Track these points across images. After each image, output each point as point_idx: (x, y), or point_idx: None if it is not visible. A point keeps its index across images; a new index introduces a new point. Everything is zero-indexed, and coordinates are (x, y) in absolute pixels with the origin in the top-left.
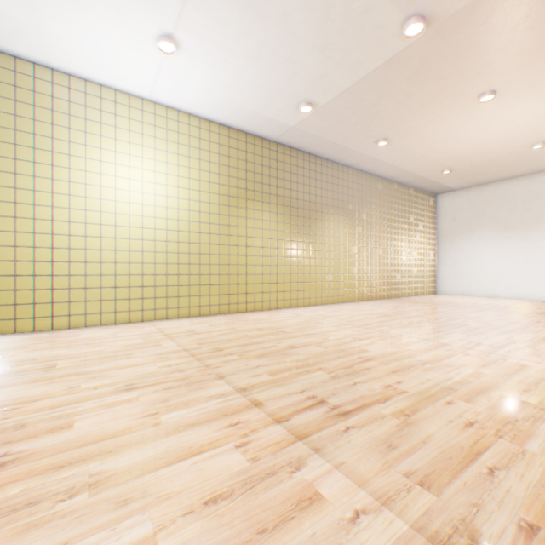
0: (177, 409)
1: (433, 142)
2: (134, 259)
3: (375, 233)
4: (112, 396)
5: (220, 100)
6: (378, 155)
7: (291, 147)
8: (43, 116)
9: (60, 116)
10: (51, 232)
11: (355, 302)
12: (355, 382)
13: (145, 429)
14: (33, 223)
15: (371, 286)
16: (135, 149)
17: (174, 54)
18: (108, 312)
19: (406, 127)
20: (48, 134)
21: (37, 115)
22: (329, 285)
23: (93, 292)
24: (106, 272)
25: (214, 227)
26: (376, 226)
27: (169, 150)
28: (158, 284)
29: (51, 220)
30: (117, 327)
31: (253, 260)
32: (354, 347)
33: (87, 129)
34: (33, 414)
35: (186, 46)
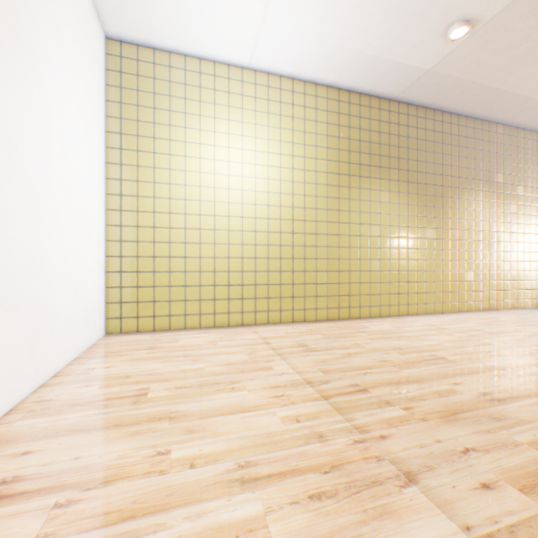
0: None
1: None
2: (232, 253)
3: (536, 214)
4: (218, 501)
5: (332, 47)
6: None
7: (416, 105)
8: (145, 100)
9: (160, 98)
10: (152, 224)
11: (508, 310)
12: None
13: None
14: (136, 216)
15: (531, 288)
16: (234, 127)
17: None
18: (207, 314)
19: None
20: (149, 119)
21: (139, 100)
22: (469, 286)
23: (192, 290)
24: (205, 268)
25: (320, 213)
26: None
27: (269, 124)
28: (258, 283)
29: (152, 213)
30: (215, 331)
31: (367, 253)
32: None
33: (186, 109)
34: (87, 534)
35: None
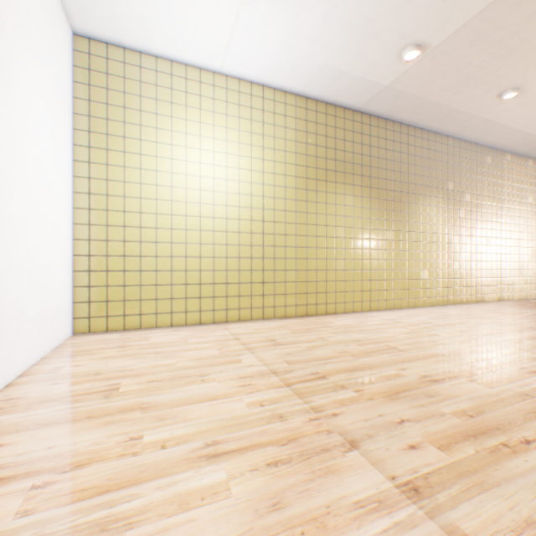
0: None
1: None
2: (204, 252)
3: (481, 219)
4: (187, 473)
5: (300, 59)
6: (496, 115)
7: (378, 117)
8: (115, 99)
9: (131, 98)
10: (123, 224)
11: (457, 305)
12: None
13: None
14: (106, 215)
15: (477, 285)
16: (206, 129)
17: None
18: (178, 312)
19: None
20: (119, 118)
21: (109, 99)
22: (424, 284)
23: (163, 289)
24: (177, 267)
25: (289, 215)
26: (483, 209)
27: (240, 128)
28: (230, 281)
29: (123, 212)
30: (187, 329)
31: (333, 253)
32: None
33: (157, 110)
34: (66, 507)
35: None
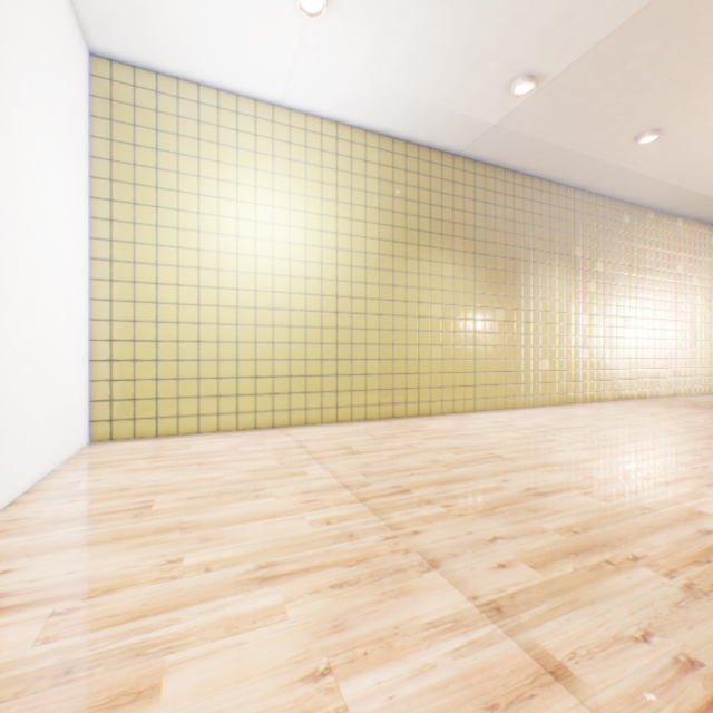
0: (370, 661)
1: None
2: (261, 337)
3: (617, 294)
4: (236, 596)
5: (383, 91)
6: (633, 163)
7: (485, 163)
8: (145, 139)
9: (165, 137)
10: (155, 299)
11: (586, 404)
12: None
13: None
14: (133, 288)
15: (611, 378)
16: (263, 178)
17: (321, 14)
18: (227, 413)
19: (704, 101)
20: (151, 163)
21: (137, 138)
22: (544, 376)
23: (207, 384)
24: (225, 355)
25: (371, 289)
26: (620, 281)
27: (308, 177)
28: (294, 374)
29: (155, 284)
30: (238, 435)
31: (427, 337)
32: (668, 503)
33: (200, 153)
34: (95, 633)
35: None
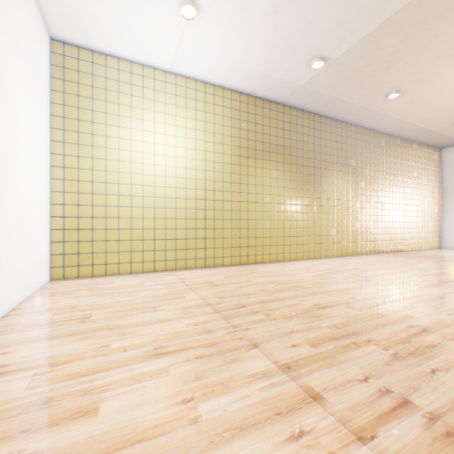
0: (215, 394)
1: (452, 89)
2: (158, 215)
3: (377, 188)
4: (141, 363)
5: (233, 64)
6: (385, 109)
7: (296, 108)
8: (85, 92)
9: (98, 91)
10: (91, 191)
11: (358, 256)
12: (432, 369)
13: (180, 429)
14: (77, 184)
15: (374, 240)
16: (159, 117)
17: (194, 19)
18: (137, 262)
19: (424, 74)
20: (89, 107)
21: (80, 91)
22: (333, 239)
23: (124, 244)
24: (135, 226)
25: (226, 185)
26: (379, 181)
27: (187, 116)
28: (178, 237)
29: (91, 182)
30: (144, 275)
31: (261, 215)
32: (393, 311)
33: (119, 101)
34: (60, 383)
35: (205, 9)
